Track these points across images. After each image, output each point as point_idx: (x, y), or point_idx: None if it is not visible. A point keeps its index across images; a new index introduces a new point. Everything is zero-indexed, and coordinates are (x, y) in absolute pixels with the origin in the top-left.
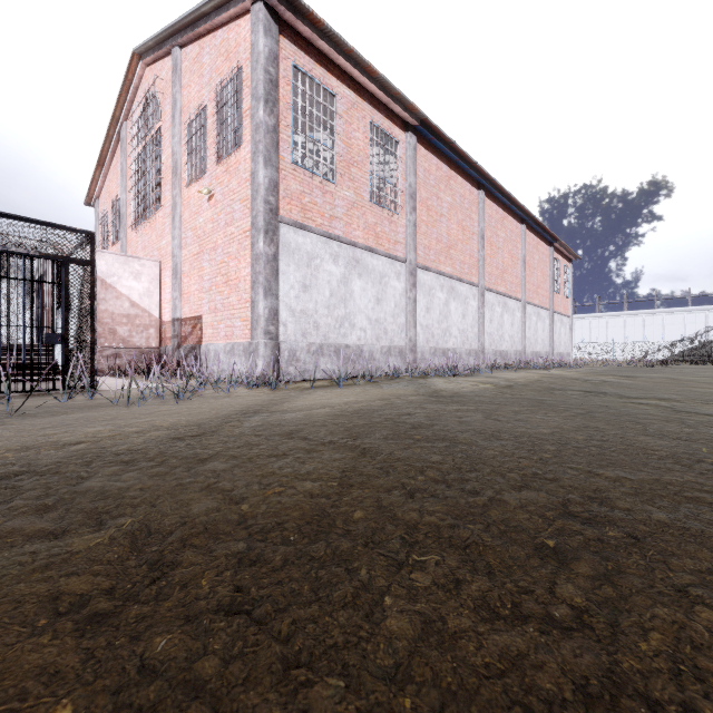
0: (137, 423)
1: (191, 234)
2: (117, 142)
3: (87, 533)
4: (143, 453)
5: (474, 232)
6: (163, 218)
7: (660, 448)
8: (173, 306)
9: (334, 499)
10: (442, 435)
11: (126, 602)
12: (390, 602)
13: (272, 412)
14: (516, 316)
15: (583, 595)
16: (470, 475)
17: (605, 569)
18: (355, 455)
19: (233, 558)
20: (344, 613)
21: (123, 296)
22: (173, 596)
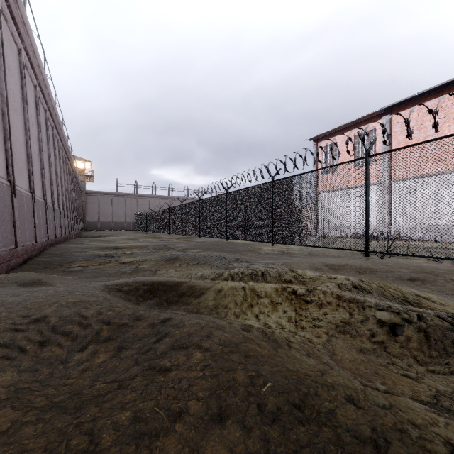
0: None
1: None
2: None
3: None
4: None
5: None
6: None
7: None
8: None
9: None
10: None
11: None
12: None
13: None
14: None
15: None
16: None
17: None
18: None
19: None
20: None
21: None
22: None
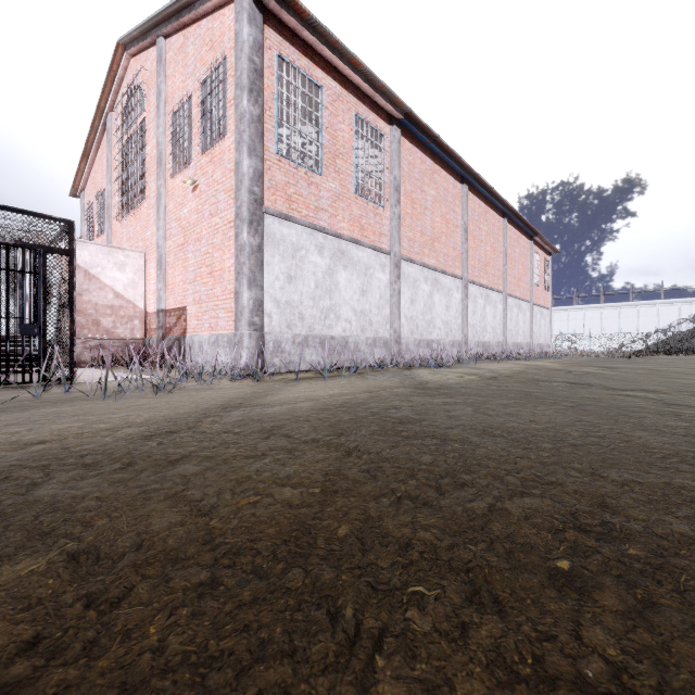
0: (110, 419)
1: (175, 225)
2: (102, 133)
3: (22, 558)
4: (109, 455)
5: (457, 225)
6: (147, 209)
7: (661, 445)
8: (157, 298)
9: (316, 510)
10: (432, 431)
11: (50, 660)
12: (382, 657)
13: (254, 406)
14: (498, 308)
15: (616, 642)
16: (465, 478)
17: (634, 602)
18: (340, 455)
19: (192, 593)
20: (325, 676)
21: (106, 287)
22: (110, 652)
